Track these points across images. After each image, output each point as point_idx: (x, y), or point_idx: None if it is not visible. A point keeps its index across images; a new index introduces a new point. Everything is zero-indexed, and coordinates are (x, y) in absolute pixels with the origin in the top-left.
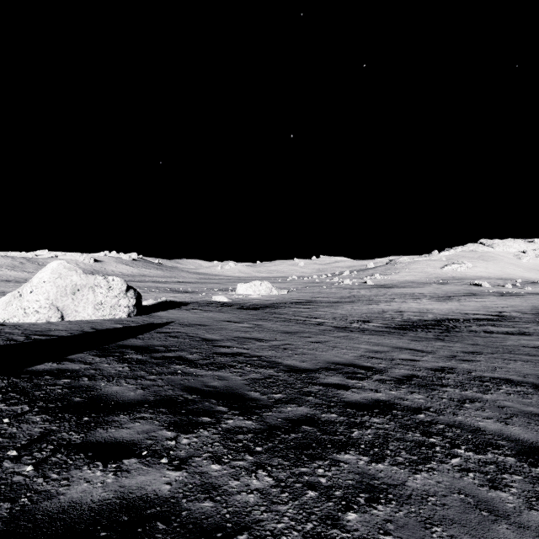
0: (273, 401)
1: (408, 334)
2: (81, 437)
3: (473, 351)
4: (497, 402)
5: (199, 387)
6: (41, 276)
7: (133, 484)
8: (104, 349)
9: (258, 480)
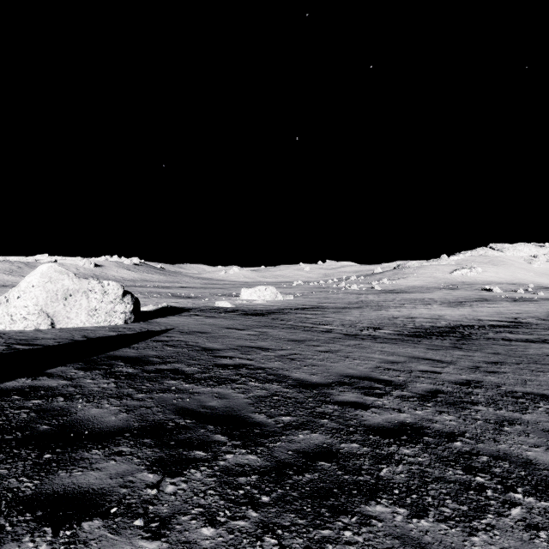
0: (281, 426)
1: (423, 342)
2: (33, 485)
3: (496, 361)
4: (540, 425)
5: (194, 409)
6: (30, 280)
7: None
8: (91, 360)
9: None
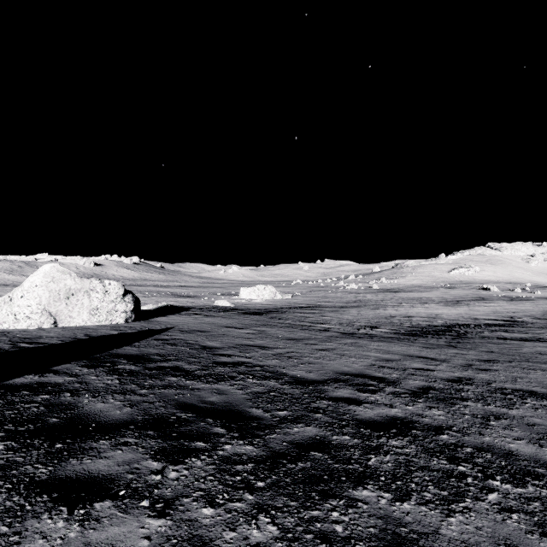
0: (277, 420)
1: (419, 341)
2: (48, 471)
3: (489, 359)
4: (525, 419)
5: (194, 404)
6: (33, 280)
7: (102, 540)
8: (95, 358)
9: (259, 530)
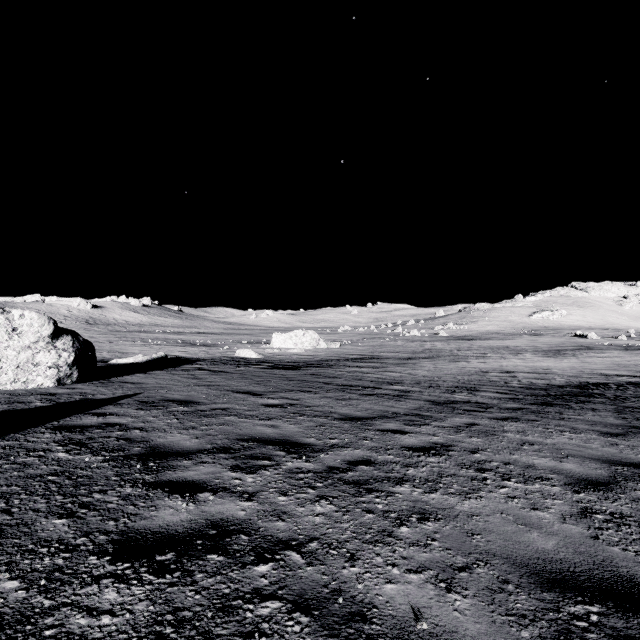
0: None
1: (570, 416)
2: None
3: None
4: None
5: None
6: None
7: None
8: None
9: None
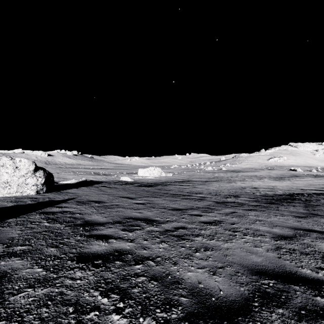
0: None
1: (282, 209)
2: None
3: None
4: None
5: None
6: None
7: None
8: None
9: None
